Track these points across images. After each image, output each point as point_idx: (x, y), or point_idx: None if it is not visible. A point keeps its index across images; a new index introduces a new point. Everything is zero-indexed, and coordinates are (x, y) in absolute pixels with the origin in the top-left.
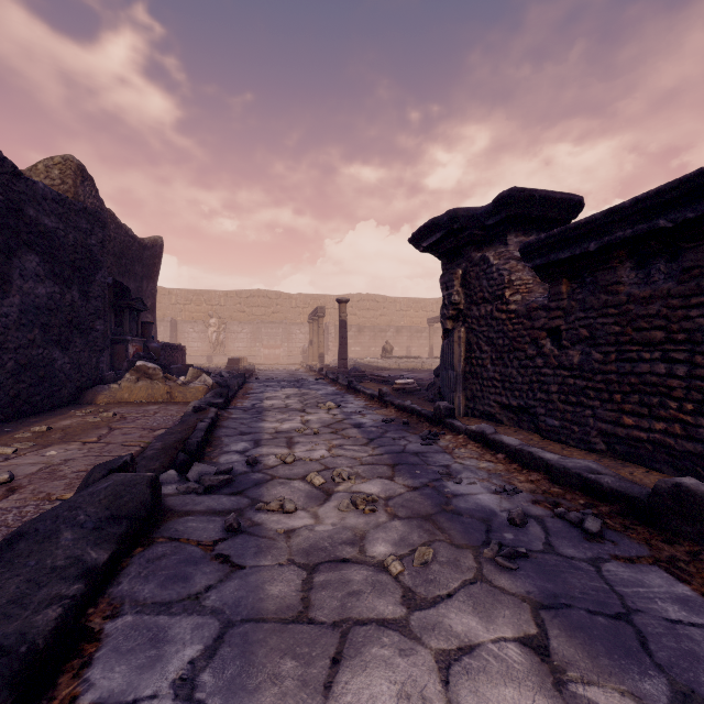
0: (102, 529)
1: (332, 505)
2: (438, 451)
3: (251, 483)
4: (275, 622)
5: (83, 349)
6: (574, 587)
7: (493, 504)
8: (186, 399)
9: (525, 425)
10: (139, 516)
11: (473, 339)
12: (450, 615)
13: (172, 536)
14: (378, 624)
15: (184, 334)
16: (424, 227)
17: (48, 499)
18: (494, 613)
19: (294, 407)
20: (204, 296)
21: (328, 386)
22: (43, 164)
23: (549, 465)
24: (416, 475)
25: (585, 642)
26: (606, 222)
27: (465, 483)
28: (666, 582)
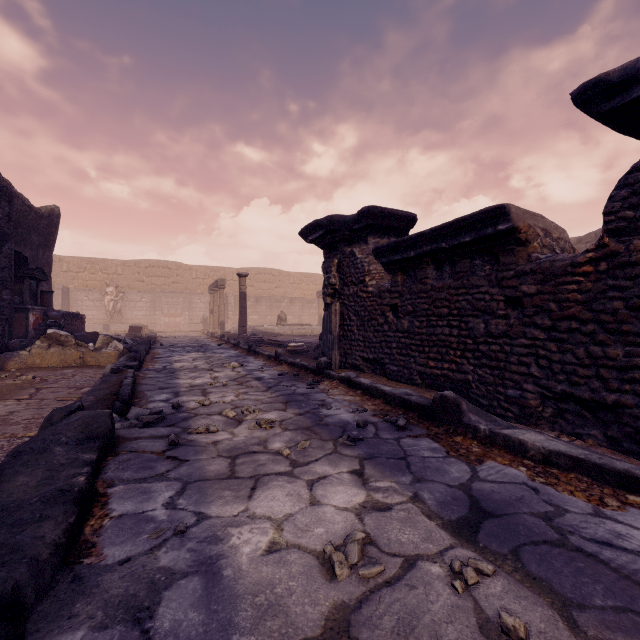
0: (83, 444)
1: (243, 427)
2: (318, 392)
3: (179, 419)
4: (215, 480)
5: None
6: (383, 450)
7: (349, 418)
8: (99, 364)
9: (378, 372)
10: (106, 437)
11: (345, 311)
12: (316, 467)
13: (130, 450)
14: (276, 474)
15: (77, 302)
16: (310, 225)
17: (15, 437)
18: (339, 464)
19: (202, 367)
20: (99, 264)
21: (230, 350)
22: None
23: (386, 394)
24: (302, 407)
25: (381, 468)
26: (418, 240)
27: (334, 409)
28: (429, 443)
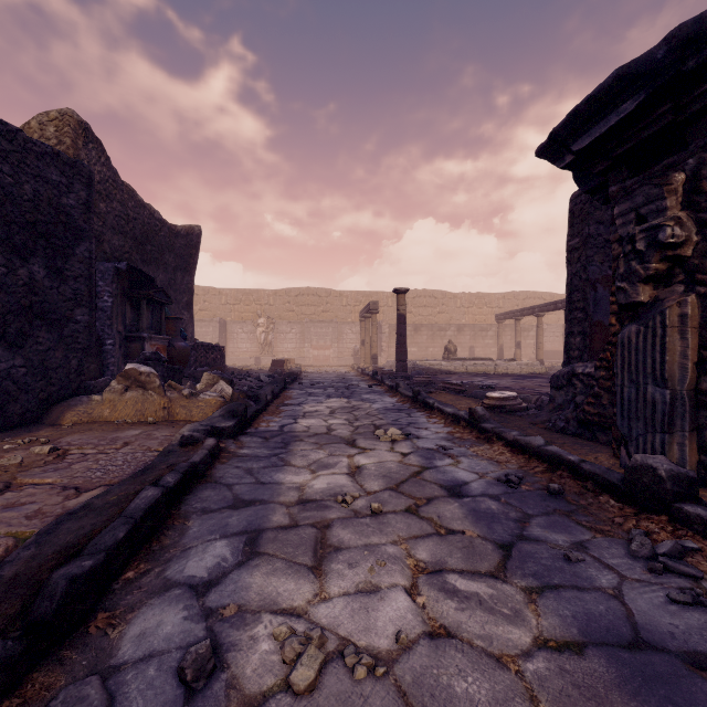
0: None
1: None
2: None
3: None
4: None
5: (52, 346)
6: None
7: None
8: (190, 417)
9: None
10: None
11: None
12: None
13: None
14: None
15: (233, 335)
16: (588, 100)
17: None
18: None
19: (339, 434)
20: (253, 295)
21: (385, 396)
22: (36, 120)
23: None
24: None
25: None
26: None
27: None
28: None
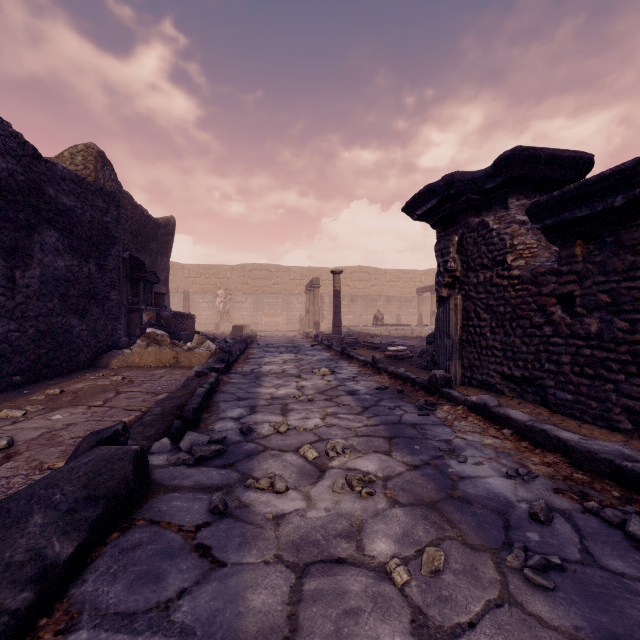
0: (76, 512)
1: (326, 484)
2: (436, 423)
3: (243, 454)
4: None
5: (99, 317)
6: (638, 624)
7: (507, 491)
8: (191, 364)
9: (529, 396)
10: (118, 495)
11: (470, 306)
12: None
13: (153, 517)
14: None
15: (195, 304)
16: (418, 194)
17: (40, 469)
18: None
19: (290, 372)
20: (212, 270)
21: (323, 352)
22: (68, 152)
23: (568, 447)
24: (415, 451)
25: None
26: (639, 171)
27: (471, 462)
28: None
